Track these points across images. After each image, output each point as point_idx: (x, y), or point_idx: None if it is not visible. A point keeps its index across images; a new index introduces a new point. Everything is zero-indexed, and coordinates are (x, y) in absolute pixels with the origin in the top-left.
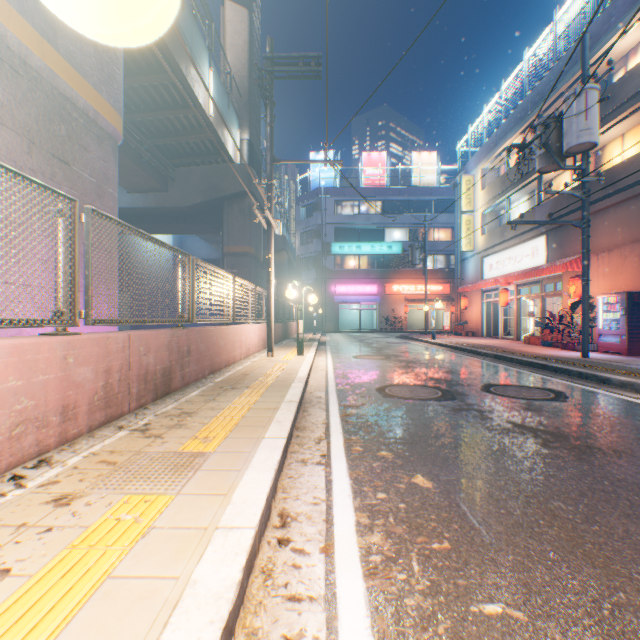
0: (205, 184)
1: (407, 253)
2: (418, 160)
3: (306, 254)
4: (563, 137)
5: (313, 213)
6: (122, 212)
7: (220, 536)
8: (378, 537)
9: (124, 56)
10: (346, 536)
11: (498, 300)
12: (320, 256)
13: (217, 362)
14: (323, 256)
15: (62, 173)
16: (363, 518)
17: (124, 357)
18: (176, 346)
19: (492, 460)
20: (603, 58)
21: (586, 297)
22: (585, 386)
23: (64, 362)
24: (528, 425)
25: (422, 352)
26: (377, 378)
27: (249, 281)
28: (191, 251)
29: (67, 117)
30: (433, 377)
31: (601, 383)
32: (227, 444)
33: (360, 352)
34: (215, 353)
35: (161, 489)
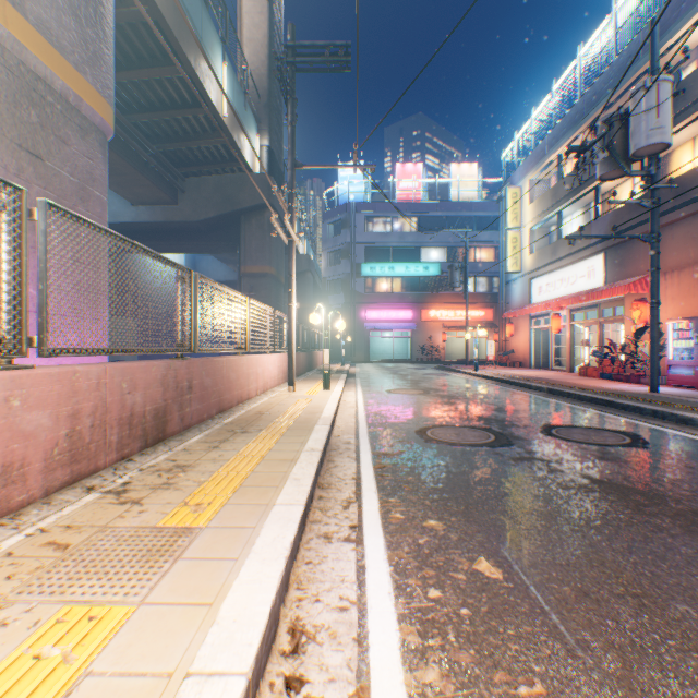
0: (219, 196)
1: (445, 275)
2: (457, 172)
3: (333, 276)
4: (630, 137)
5: (341, 231)
6: (126, 227)
7: (189, 694)
8: (435, 673)
9: (123, 45)
10: (388, 671)
11: (548, 327)
12: (349, 278)
13: (227, 399)
14: (352, 278)
15: (32, 169)
16: (411, 635)
17: (99, 396)
18: (173, 381)
19: (576, 534)
20: (688, 35)
21: (656, 323)
22: (664, 428)
23: (5, 406)
24: (610, 481)
25: (465, 385)
26: (416, 417)
27: (269, 305)
28: (206, 272)
29: (39, 100)
30: (482, 416)
31: (682, 424)
32: (225, 515)
33: (394, 385)
34: (224, 388)
35: (118, 594)
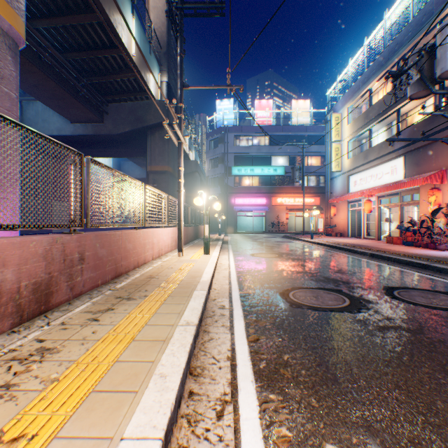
0: (132, 116)
1: (288, 174)
2: (296, 106)
3: (213, 175)
4: (437, 63)
5: (218, 145)
6: (67, 139)
7: None
8: None
9: None
10: None
11: (362, 208)
12: (223, 177)
13: (123, 265)
14: (226, 177)
15: None
16: None
17: None
18: (59, 254)
19: None
20: None
21: None
22: None
23: None
24: None
25: (307, 250)
26: (277, 279)
27: (167, 193)
28: (127, 172)
29: None
30: (329, 278)
31: None
32: None
33: (256, 250)
34: (121, 257)
35: None
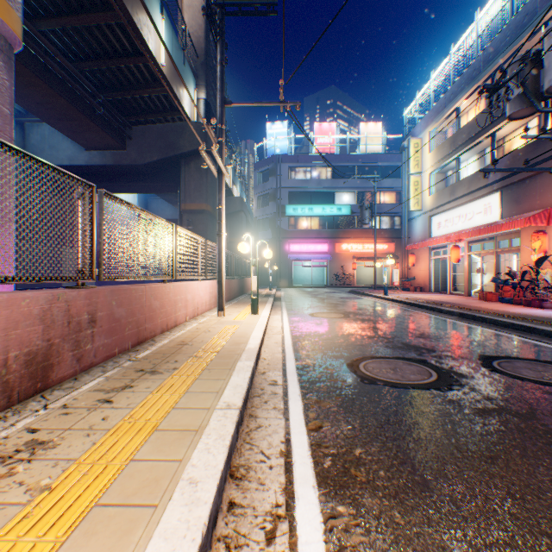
0: (162, 142)
1: (355, 215)
2: (365, 130)
3: (263, 216)
4: (544, 74)
5: (269, 178)
6: (81, 170)
7: None
8: None
9: None
10: None
11: (447, 257)
12: (275, 217)
13: (148, 328)
14: (278, 217)
15: None
16: None
17: None
18: (62, 315)
19: None
20: None
21: None
22: None
23: None
24: None
25: (379, 309)
26: (343, 346)
27: (206, 238)
28: (156, 212)
29: None
30: (409, 344)
31: None
32: None
33: (316, 309)
34: (144, 318)
35: None
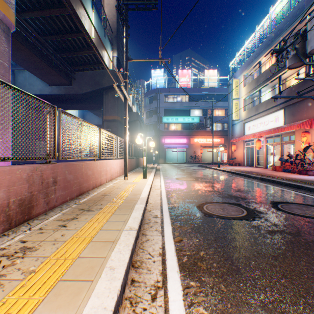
0: (92, 81)
1: (202, 122)
2: (207, 74)
3: (149, 123)
4: (308, 43)
5: (153, 101)
6: (46, 97)
7: None
8: None
9: None
10: None
11: (254, 146)
12: (156, 123)
13: (85, 186)
14: (158, 123)
15: None
16: None
17: None
18: (38, 179)
19: None
20: None
21: None
22: None
23: None
24: None
25: (215, 175)
26: (195, 196)
27: (117, 135)
28: (89, 121)
29: None
30: (232, 195)
31: None
32: None
33: (179, 175)
34: (83, 180)
35: None
